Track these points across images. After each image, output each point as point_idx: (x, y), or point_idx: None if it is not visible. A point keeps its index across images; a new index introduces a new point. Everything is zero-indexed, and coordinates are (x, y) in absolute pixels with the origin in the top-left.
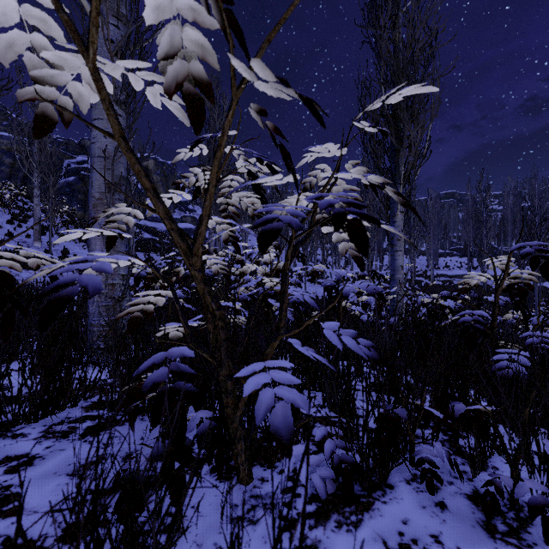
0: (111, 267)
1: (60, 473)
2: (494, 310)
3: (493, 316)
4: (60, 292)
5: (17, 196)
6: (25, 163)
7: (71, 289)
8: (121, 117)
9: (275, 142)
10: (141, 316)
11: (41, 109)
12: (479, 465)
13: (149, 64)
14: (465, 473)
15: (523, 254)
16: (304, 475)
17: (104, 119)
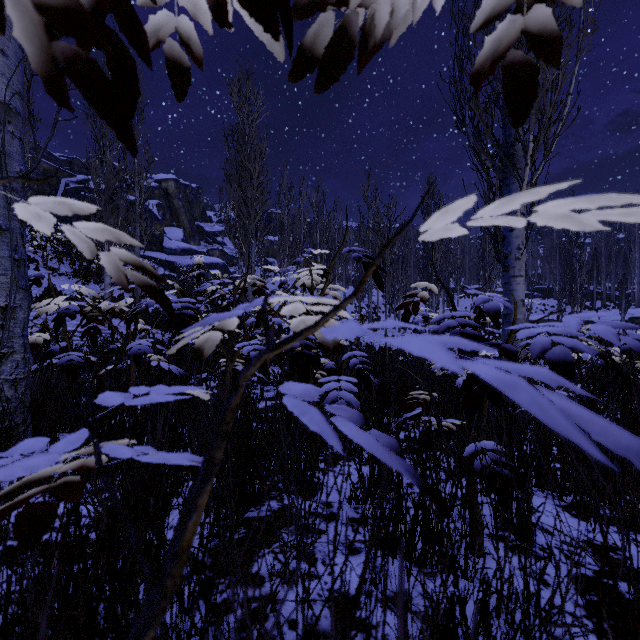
0: None
1: None
2: None
3: None
4: None
5: None
6: None
7: None
8: None
9: None
10: None
11: None
12: None
13: None
14: None
15: None
16: None
17: None
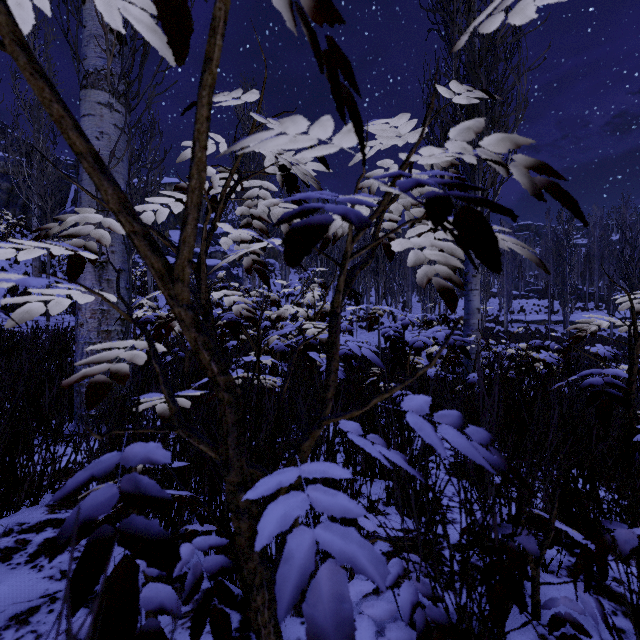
0: (0, 297)
1: None
2: (632, 367)
3: (630, 376)
4: None
5: (14, 227)
6: (22, 187)
7: None
8: (119, 114)
9: (318, 57)
10: (108, 382)
11: None
12: None
13: None
14: (622, 632)
15: None
16: None
17: (96, 115)
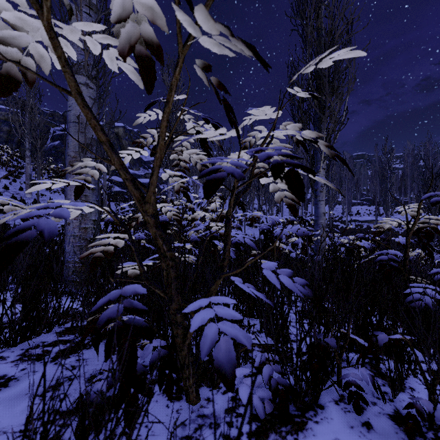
0: (69, 213)
1: (31, 394)
2: (406, 250)
3: (405, 255)
4: (18, 236)
5: (12, 157)
6: (18, 130)
7: (29, 233)
8: (92, 90)
9: (219, 99)
10: (102, 256)
11: (5, 69)
12: (398, 386)
13: (103, 26)
14: (386, 393)
15: (433, 202)
16: (245, 397)
17: None
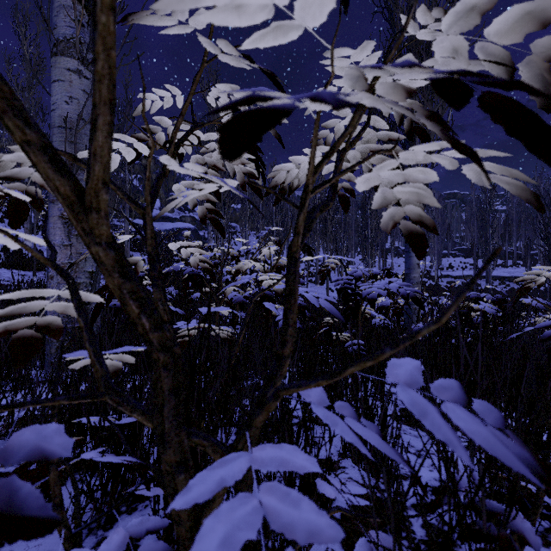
0: None
1: None
2: None
3: None
4: None
5: None
6: None
7: None
8: (88, 81)
9: None
10: (38, 336)
11: None
12: None
13: None
14: None
15: None
16: None
17: (65, 81)
